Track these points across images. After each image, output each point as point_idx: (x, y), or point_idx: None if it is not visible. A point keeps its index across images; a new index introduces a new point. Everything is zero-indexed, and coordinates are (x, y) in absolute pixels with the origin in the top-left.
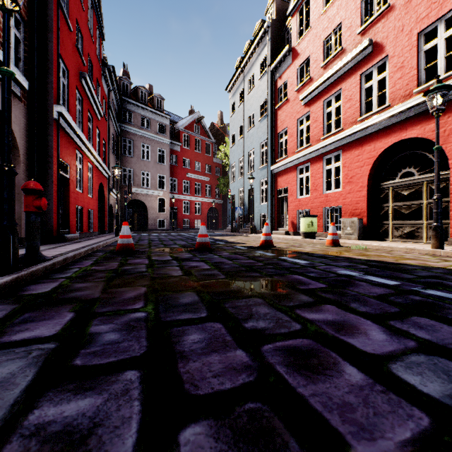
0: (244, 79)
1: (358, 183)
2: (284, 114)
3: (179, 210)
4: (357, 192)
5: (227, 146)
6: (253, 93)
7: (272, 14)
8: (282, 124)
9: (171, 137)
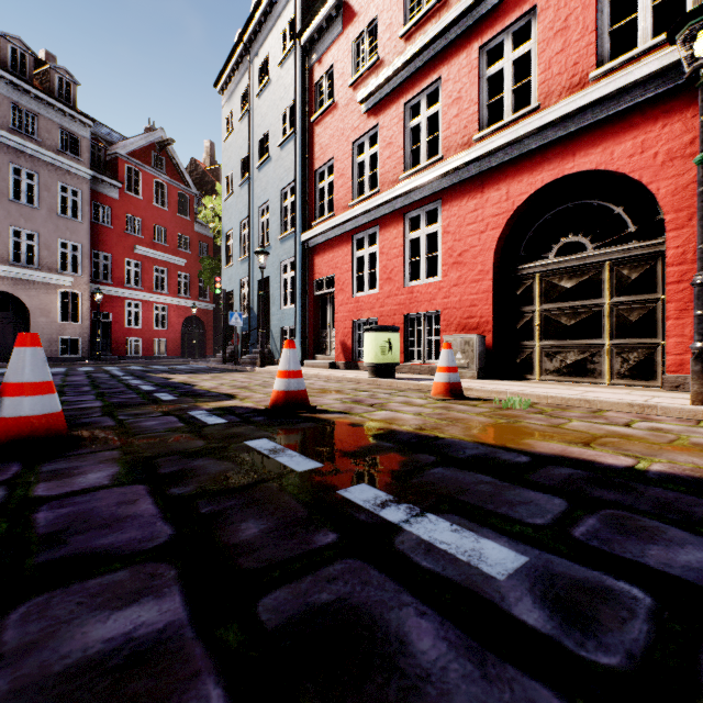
0: (251, 66)
1: (475, 264)
2: (327, 132)
3: (117, 320)
4: (473, 283)
5: (219, 198)
6: (267, 92)
7: None
8: (323, 152)
9: (96, 167)
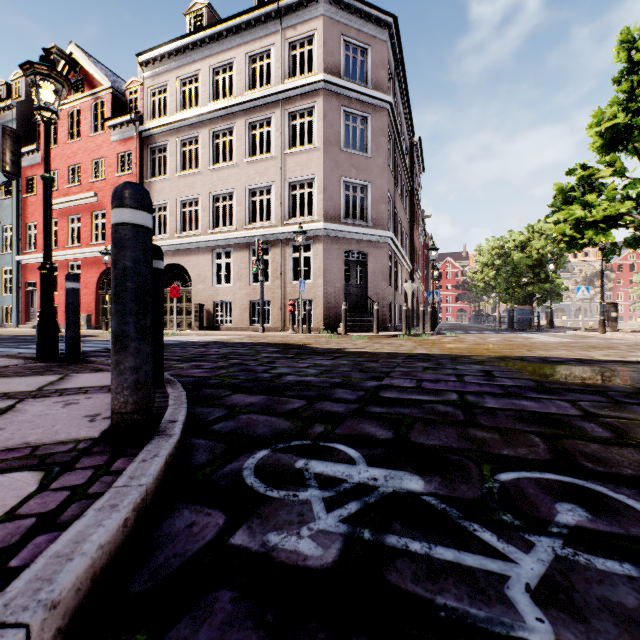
0: None
1: (91, 289)
2: (33, 207)
3: None
4: (91, 295)
5: None
6: None
7: (20, 89)
8: (31, 217)
9: None
